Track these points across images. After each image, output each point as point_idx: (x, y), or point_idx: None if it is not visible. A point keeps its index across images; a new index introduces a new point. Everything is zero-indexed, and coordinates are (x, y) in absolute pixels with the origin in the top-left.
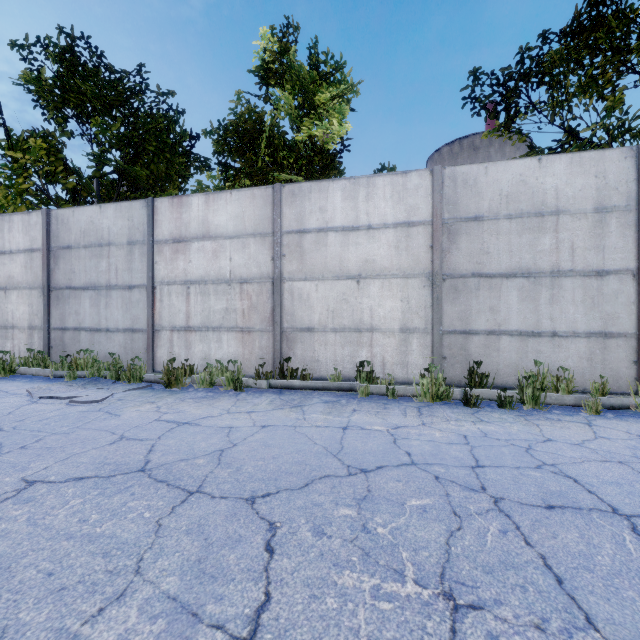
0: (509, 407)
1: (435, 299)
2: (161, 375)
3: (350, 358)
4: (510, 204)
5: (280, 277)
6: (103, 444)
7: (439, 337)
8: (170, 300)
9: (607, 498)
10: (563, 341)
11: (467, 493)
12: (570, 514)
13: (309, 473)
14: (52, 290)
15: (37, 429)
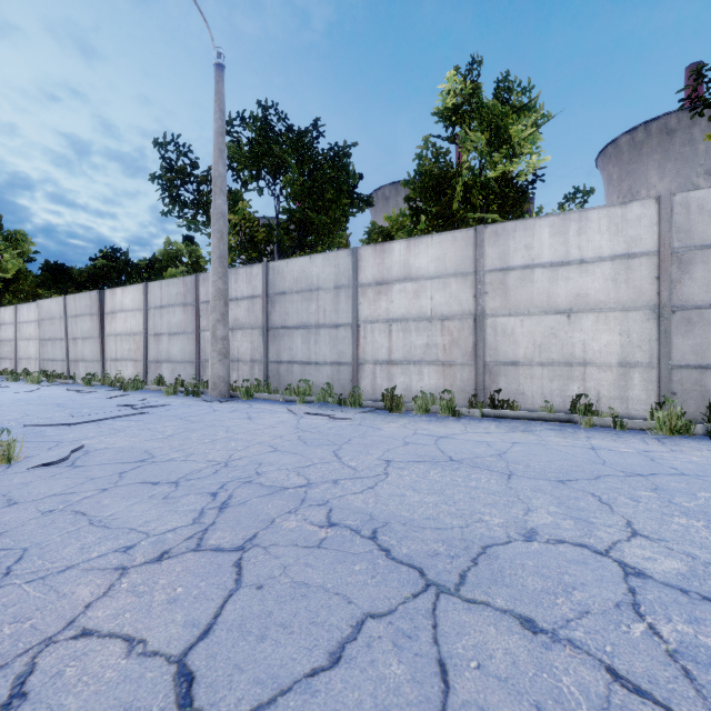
0: None
1: (662, 332)
2: (377, 402)
3: (559, 392)
4: None
5: (483, 314)
6: (400, 445)
7: (667, 372)
8: (373, 337)
9: None
10: None
11: None
12: None
13: (591, 472)
14: (269, 330)
15: (337, 433)
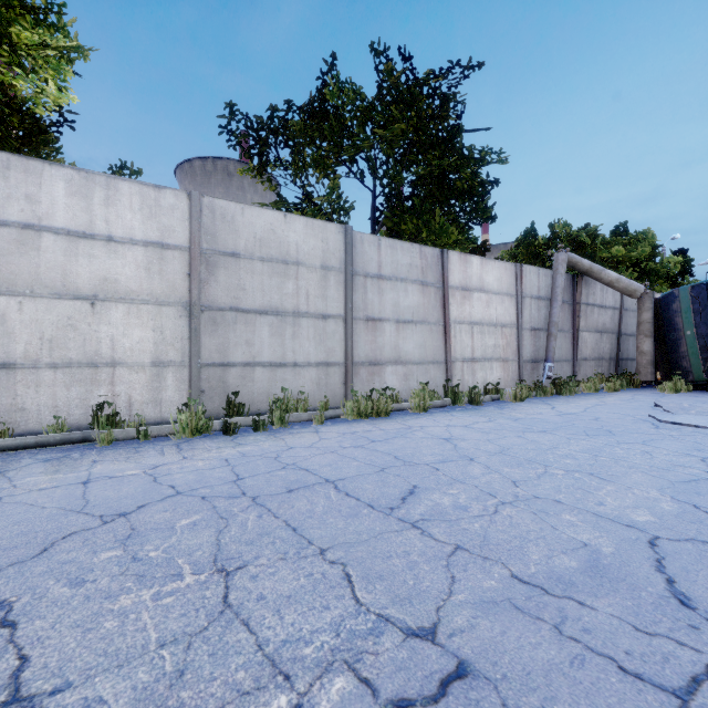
0: (262, 429)
1: (193, 330)
2: None
3: (80, 401)
4: (263, 248)
5: None
6: None
7: (198, 370)
8: None
9: (324, 475)
10: (302, 370)
11: (231, 501)
12: (303, 491)
13: (45, 538)
14: None
15: None
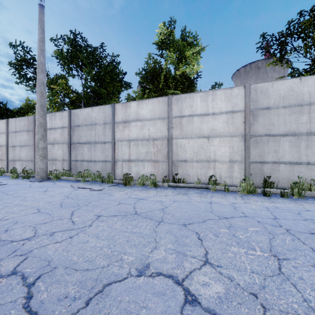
0: (286, 197)
1: (246, 147)
2: (121, 180)
3: (204, 174)
4: (285, 101)
5: (171, 137)
6: (115, 205)
7: (248, 164)
8: (122, 148)
9: None
10: (313, 167)
11: (273, 227)
12: None
13: (203, 217)
14: (71, 144)
15: (86, 199)
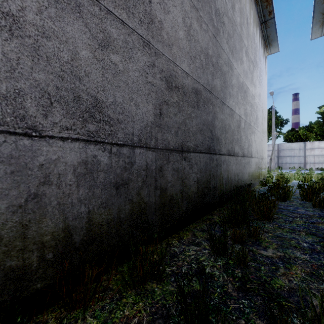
0: None
1: None
2: (316, 169)
3: None
4: None
5: None
6: None
7: None
8: (309, 158)
9: None
10: None
11: None
12: None
13: None
14: (279, 157)
15: None
